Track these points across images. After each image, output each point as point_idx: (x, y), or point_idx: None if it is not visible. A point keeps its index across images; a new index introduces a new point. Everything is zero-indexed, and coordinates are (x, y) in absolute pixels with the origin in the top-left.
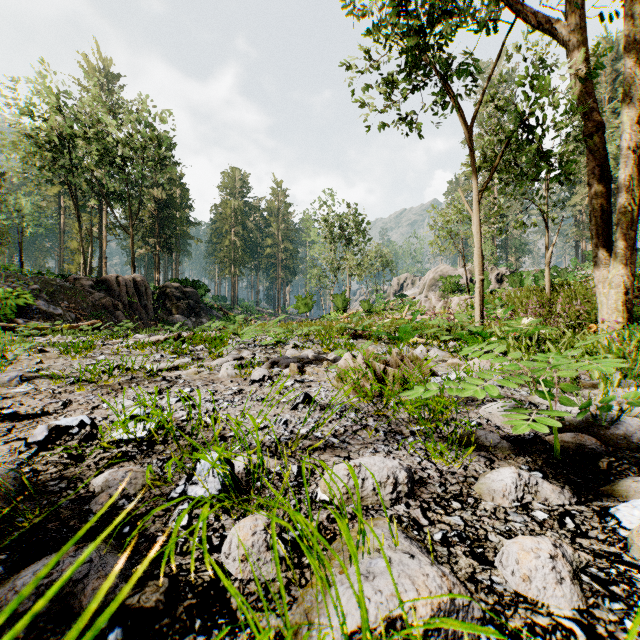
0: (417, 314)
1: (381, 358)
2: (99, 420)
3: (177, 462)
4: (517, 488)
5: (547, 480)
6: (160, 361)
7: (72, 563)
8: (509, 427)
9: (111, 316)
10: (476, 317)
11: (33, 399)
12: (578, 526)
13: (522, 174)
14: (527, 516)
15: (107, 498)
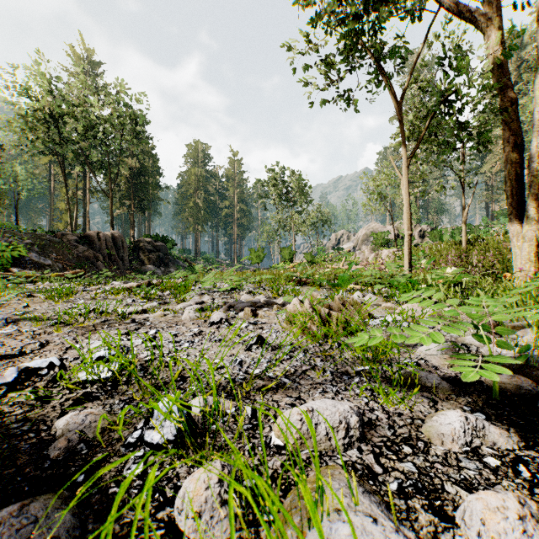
0: (352, 264)
1: (325, 303)
2: (70, 360)
3: (133, 409)
4: (465, 432)
5: (491, 422)
6: (131, 305)
7: (15, 524)
8: (446, 367)
9: (93, 266)
10: (405, 267)
11: (14, 340)
12: (533, 475)
13: (445, 143)
14: (479, 462)
15: (65, 443)
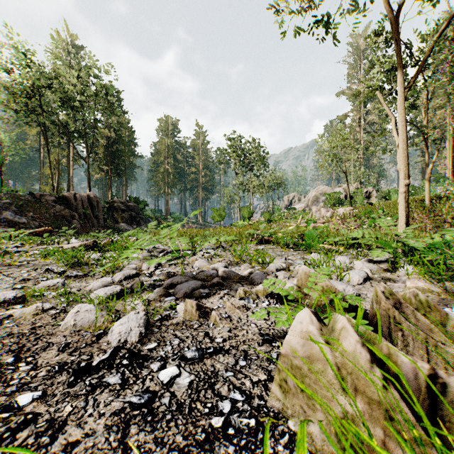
0: (310, 222)
1: (349, 300)
2: None
3: None
4: None
5: None
6: (29, 280)
7: None
8: None
9: (69, 224)
10: (400, 224)
11: None
12: None
13: None
14: None
15: None
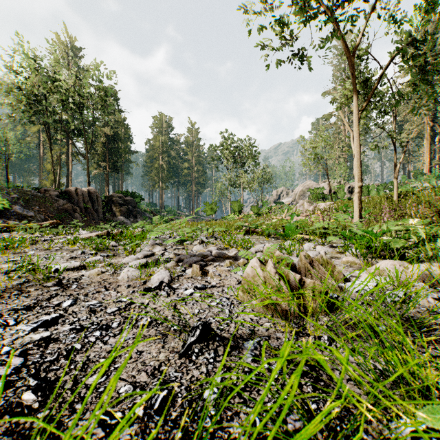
0: (294, 215)
1: (287, 261)
2: None
3: None
4: None
5: None
6: (76, 258)
7: None
8: None
9: (71, 217)
10: (355, 218)
11: None
12: None
13: (398, 93)
14: None
15: None
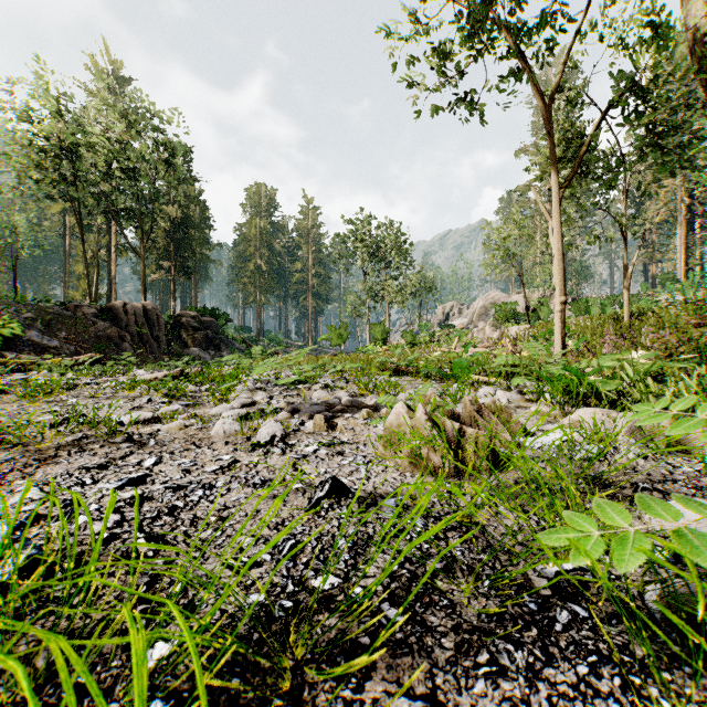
0: (469, 346)
1: (447, 408)
2: None
3: None
4: None
5: None
6: (142, 408)
7: None
8: None
9: (117, 349)
10: (556, 349)
11: None
12: None
13: (619, 163)
14: None
15: None
